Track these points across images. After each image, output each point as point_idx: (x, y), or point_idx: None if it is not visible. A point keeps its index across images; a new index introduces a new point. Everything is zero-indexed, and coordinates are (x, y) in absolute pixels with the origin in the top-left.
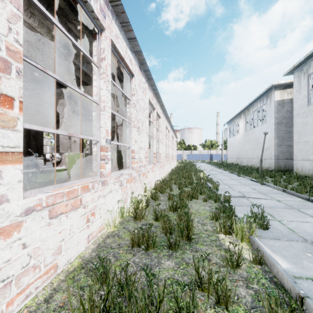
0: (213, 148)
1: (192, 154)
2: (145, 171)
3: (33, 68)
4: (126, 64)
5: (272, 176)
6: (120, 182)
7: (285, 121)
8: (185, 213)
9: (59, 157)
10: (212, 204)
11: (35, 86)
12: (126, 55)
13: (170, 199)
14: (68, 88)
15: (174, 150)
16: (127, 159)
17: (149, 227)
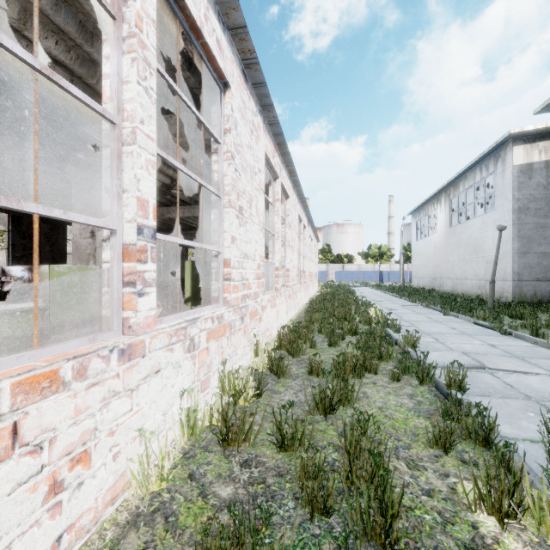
0: (383, 261)
1: (345, 270)
2: (256, 308)
3: (5, 77)
4: (207, 50)
5: (515, 315)
6: (187, 342)
7: (534, 205)
8: (374, 456)
9: (23, 277)
10: (415, 389)
11: (22, 125)
12: (207, 25)
13: (313, 374)
14: (90, 126)
15: (313, 264)
16: (213, 282)
17: (259, 529)
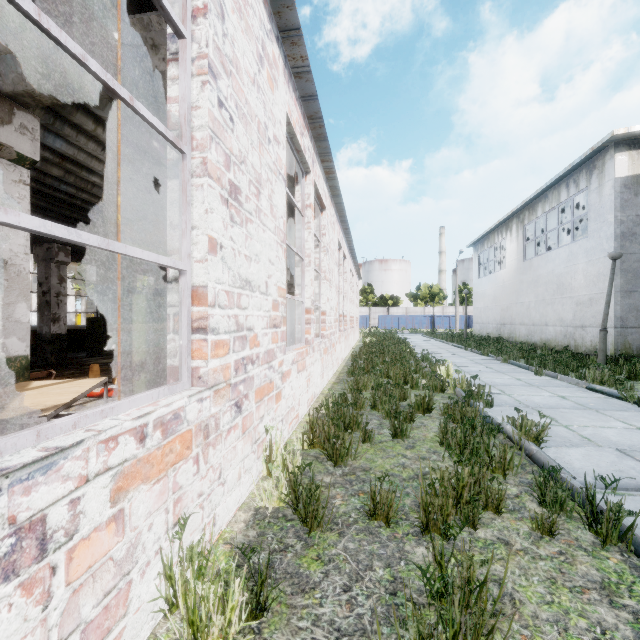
0: (435, 303)
1: (390, 315)
2: (271, 378)
3: None
4: None
5: (633, 376)
6: None
7: None
8: None
9: None
10: (600, 565)
11: None
12: None
13: (377, 517)
14: None
15: (354, 306)
16: (170, 334)
17: None
